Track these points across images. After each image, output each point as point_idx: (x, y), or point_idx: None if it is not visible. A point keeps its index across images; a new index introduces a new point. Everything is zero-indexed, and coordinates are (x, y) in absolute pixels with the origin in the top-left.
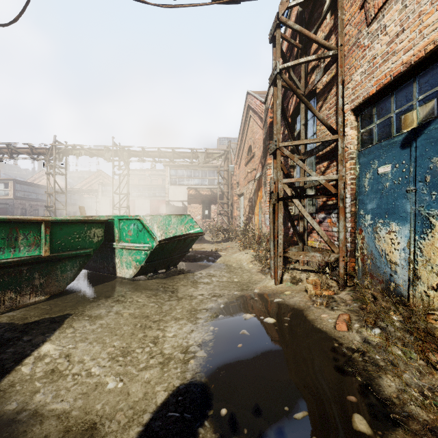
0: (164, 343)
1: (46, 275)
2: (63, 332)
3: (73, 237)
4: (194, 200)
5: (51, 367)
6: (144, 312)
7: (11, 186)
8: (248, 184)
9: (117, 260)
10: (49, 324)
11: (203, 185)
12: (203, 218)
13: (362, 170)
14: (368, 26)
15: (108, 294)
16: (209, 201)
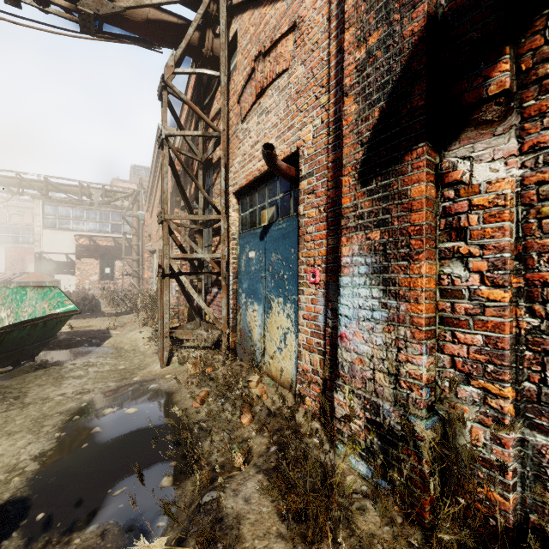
0: None
1: None
2: None
3: None
4: (86, 253)
5: None
6: None
7: None
8: (160, 240)
9: None
10: None
11: (103, 231)
12: (102, 279)
13: (241, 251)
14: (242, 122)
15: None
16: (112, 255)
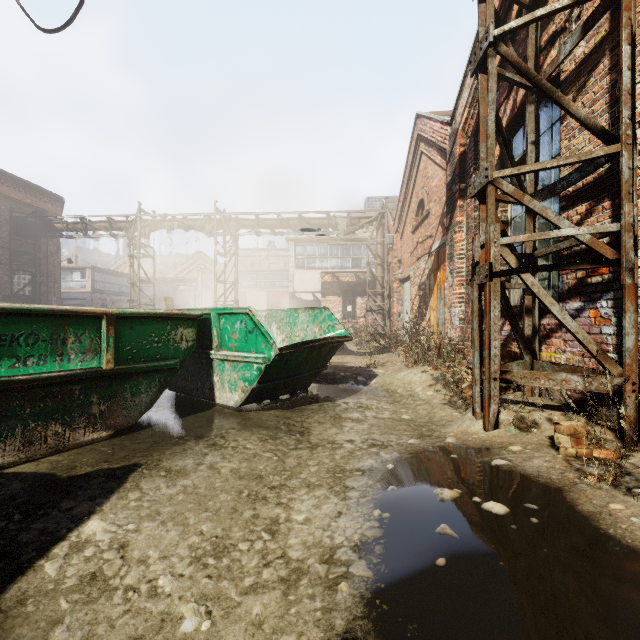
0: (289, 535)
1: (110, 399)
2: (123, 497)
3: (150, 341)
4: (330, 290)
5: (93, 567)
6: (255, 468)
7: (89, 275)
8: (418, 261)
9: (216, 378)
10: (105, 481)
11: (344, 267)
12: (344, 317)
13: None
14: None
15: (200, 432)
16: (353, 292)
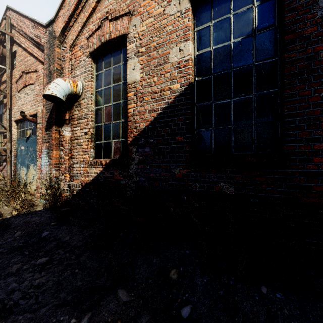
0: None
1: None
2: None
3: None
4: None
5: None
6: None
7: None
8: None
9: None
10: None
11: None
12: None
13: (18, 146)
14: (18, 93)
15: None
16: None
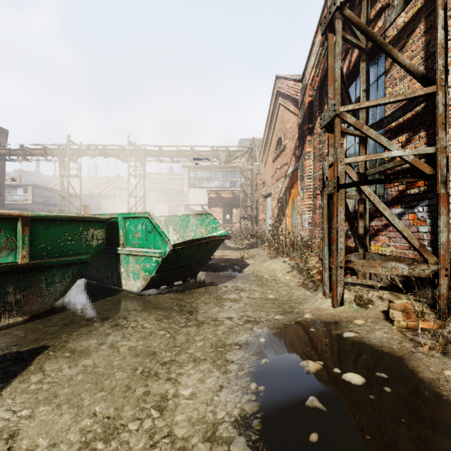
0: (176, 411)
1: (25, 289)
2: (25, 380)
3: (63, 240)
4: (214, 203)
5: None
6: (150, 345)
7: (30, 191)
8: (277, 182)
9: (122, 269)
10: (10, 365)
11: (224, 187)
12: (224, 223)
13: None
14: None
15: (107, 314)
16: (231, 205)
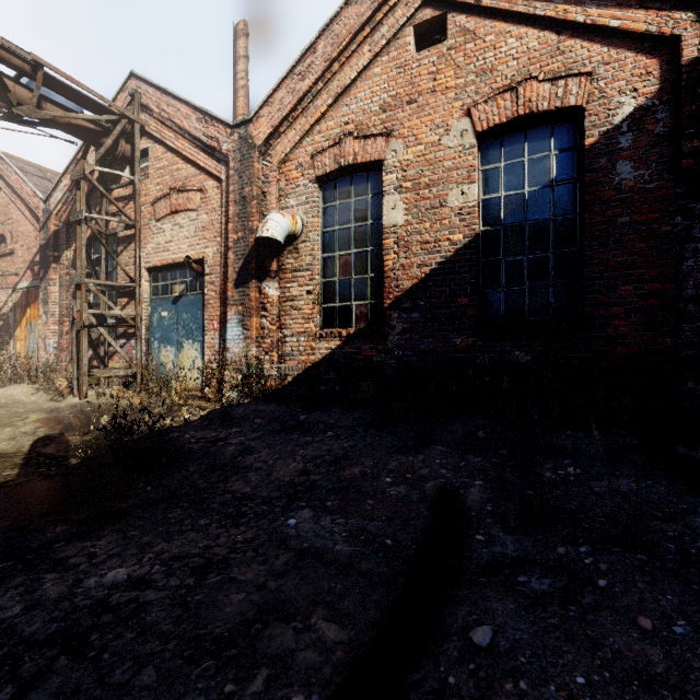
0: None
1: None
2: None
3: None
4: None
5: None
6: None
7: None
8: None
9: None
10: None
11: None
12: None
13: (153, 311)
14: (156, 221)
15: None
16: None
